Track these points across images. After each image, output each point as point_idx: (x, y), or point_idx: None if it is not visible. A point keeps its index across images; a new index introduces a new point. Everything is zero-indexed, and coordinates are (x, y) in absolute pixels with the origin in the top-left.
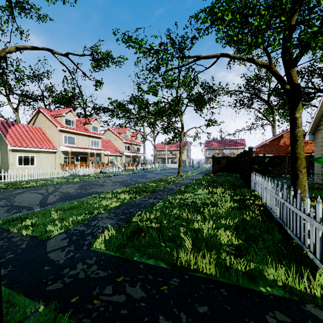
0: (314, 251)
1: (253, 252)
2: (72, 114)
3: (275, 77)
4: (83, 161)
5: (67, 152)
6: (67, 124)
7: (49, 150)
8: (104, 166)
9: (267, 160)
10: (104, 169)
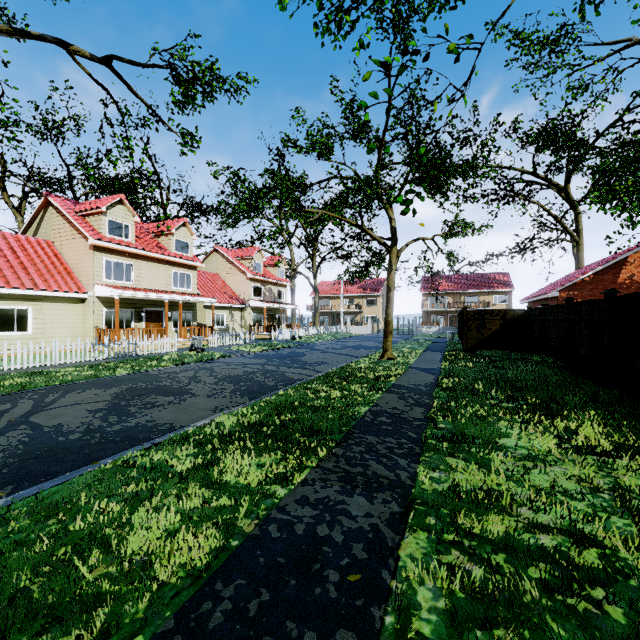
0: None
1: None
2: (127, 210)
3: None
4: (152, 320)
5: (114, 299)
6: (113, 233)
7: (66, 295)
8: (202, 332)
9: None
10: (200, 340)
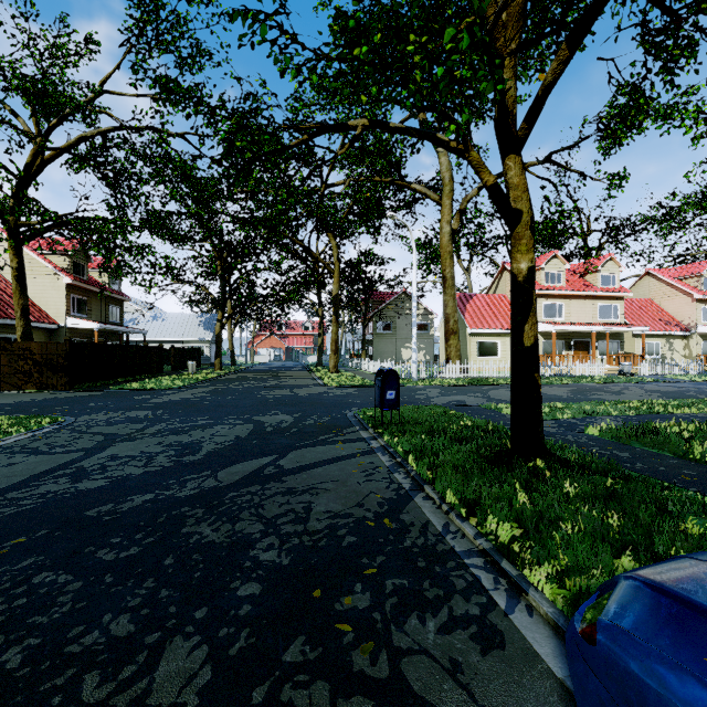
0: None
1: None
2: (559, 262)
3: None
4: (579, 349)
5: (549, 333)
6: (548, 282)
7: None
8: (630, 360)
9: None
10: (628, 366)
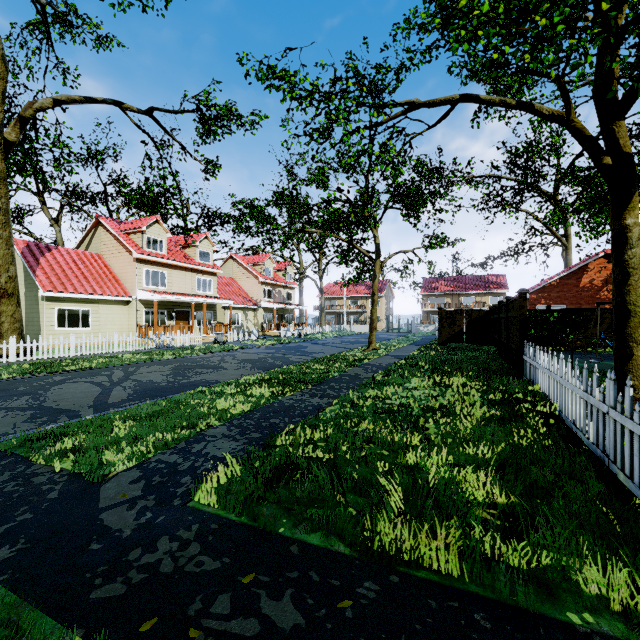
0: None
1: (544, 524)
2: (161, 228)
3: (580, 140)
4: (181, 319)
5: (151, 301)
6: (151, 247)
7: (116, 299)
8: (222, 329)
9: (555, 318)
10: (221, 335)
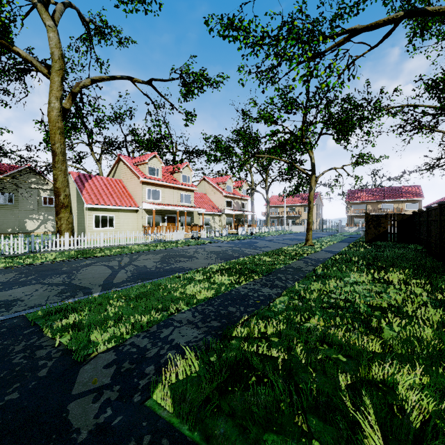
0: None
1: None
2: (157, 161)
3: None
4: (170, 222)
5: (151, 210)
6: (151, 174)
7: (129, 208)
8: (197, 229)
9: None
10: (196, 233)
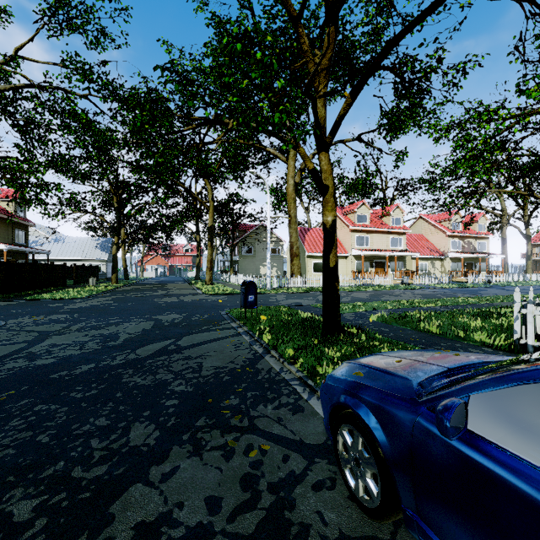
0: (536, 332)
1: (485, 331)
2: (366, 208)
3: None
4: (378, 267)
5: (360, 256)
6: (359, 221)
7: (340, 255)
8: (409, 275)
9: None
10: (407, 278)
